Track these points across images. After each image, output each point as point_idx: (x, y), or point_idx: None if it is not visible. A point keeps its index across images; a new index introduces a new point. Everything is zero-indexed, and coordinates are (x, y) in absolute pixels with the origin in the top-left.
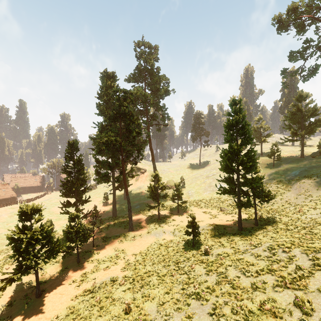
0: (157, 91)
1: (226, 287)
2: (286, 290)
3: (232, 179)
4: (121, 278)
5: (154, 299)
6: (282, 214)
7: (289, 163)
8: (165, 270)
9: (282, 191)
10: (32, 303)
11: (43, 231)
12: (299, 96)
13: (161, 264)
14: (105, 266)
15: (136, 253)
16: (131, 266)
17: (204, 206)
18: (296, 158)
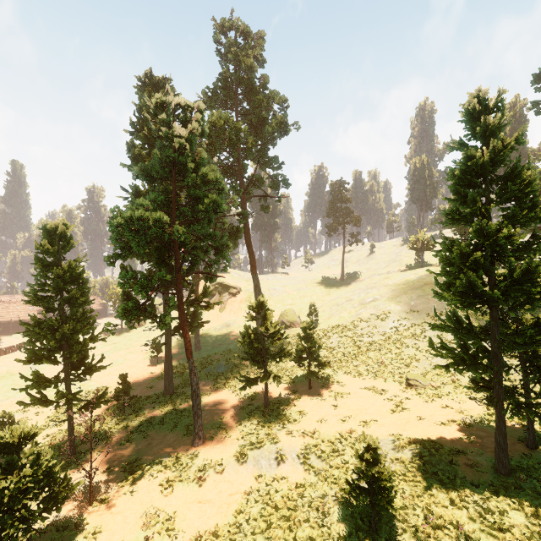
0: (263, 126)
1: None
2: None
3: (468, 323)
4: None
5: None
6: None
7: None
8: None
9: None
10: None
11: None
12: None
13: None
14: None
15: (204, 536)
16: None
17: (367, 372)
18: None
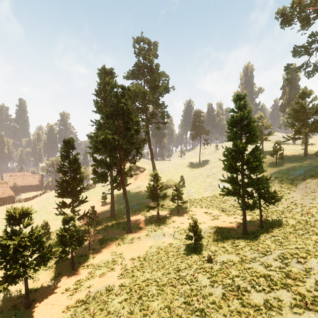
0: (157, 88)
1: (234, 303)
2: (307, 312)
3: (236, 179)
4: (117, 287)
5: (153, 313)
6: (289, 216)
7: (292, 162)
8: (165, 278)
9: (287, 191)
10: (21, 315)
11: (33, 237)
12: (303, 93)
13: (161, 271)
14: (100, 272)
15: (134, 258)
16: (129, 272)
17: (205, 206)
18: (299, 156)
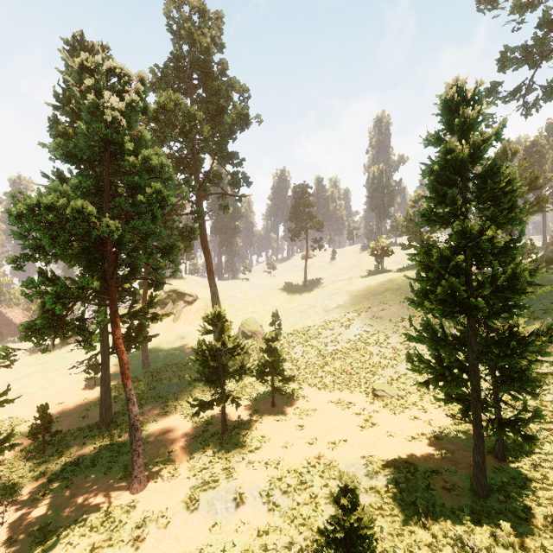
0: (221, 116)
1: None
2: None
3: (443, 333)
4: None
5: None
6: (548, 415)
7: None
8: None
9: None
10: None
11: None
12: (503, 151)
13: None
14: None
15: None
16: None
17: (333, 384)
18: None
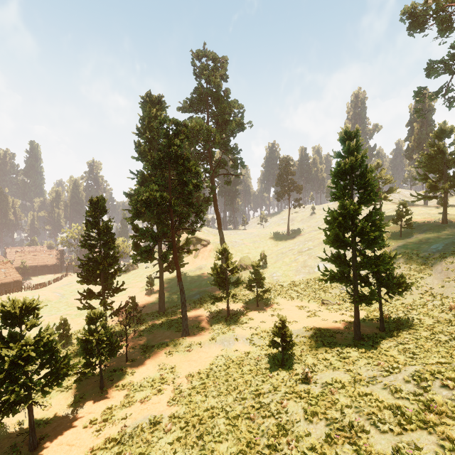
0: (226, 125)
1: (346, 450)
2: None
3: (344, 258)
4: (167, 419)
5: None
6: (422, 312)
7: (425, 232)
8: (238, 406)
9: (418, 275)
10: None
11: (40, 344)
12: (440, 131)
13: (232, 395)
14: (142, 395)
15: (193, 374)
16: (184, 396)
17: (297, 297)
18: (434, 224)
